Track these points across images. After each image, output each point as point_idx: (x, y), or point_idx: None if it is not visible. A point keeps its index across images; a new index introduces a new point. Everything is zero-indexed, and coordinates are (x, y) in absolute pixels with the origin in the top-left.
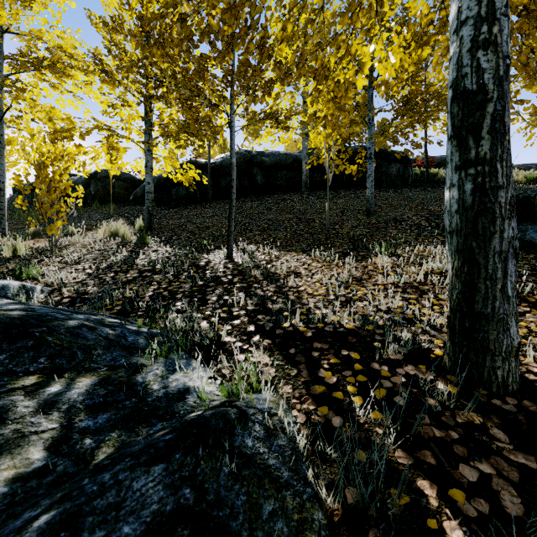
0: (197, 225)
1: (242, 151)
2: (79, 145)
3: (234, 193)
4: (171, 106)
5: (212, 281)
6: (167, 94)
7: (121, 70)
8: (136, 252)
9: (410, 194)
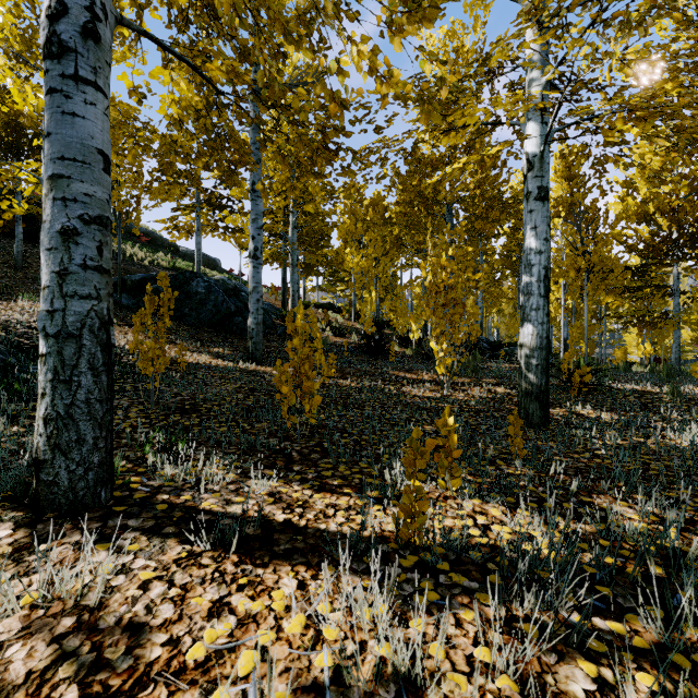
0: None
1: None
2: None
3: None
4: None
5: None
6: None
7: None
8: None
9: None
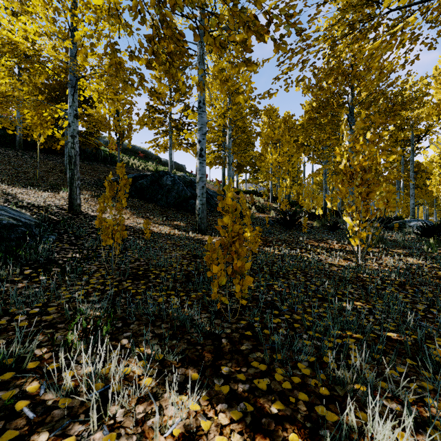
0: None
1: None
2: None
3: None
4: None
5: None
6: None
7: None
8: None
9: (96, 166)
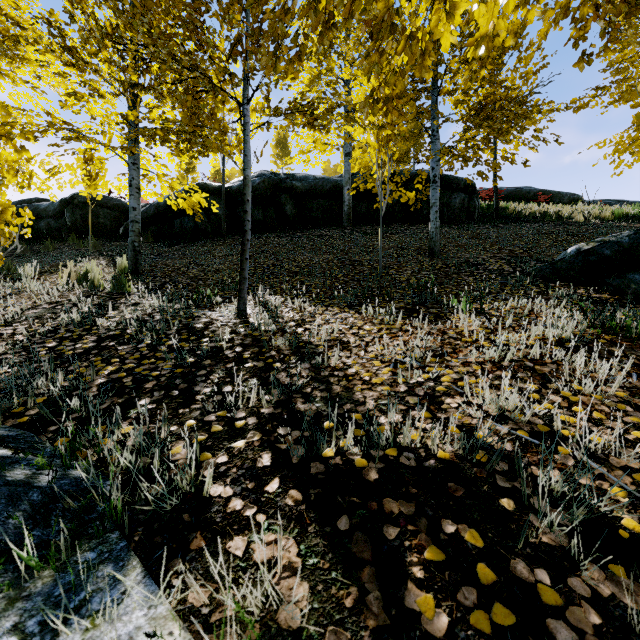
0: (203, 267)
1: (266, 173)
2: (21, 148)
3: (249, 221)
4: (166, 102)
5: (209, 357)
6: (157, 83)
7: (86, 41)
8: (106, 306)
9: (480, 231)
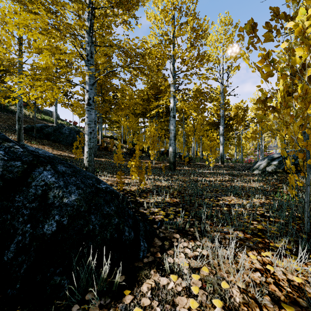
0: None
1: None
2: None
3: None
4: None
5: None
6: None
7: None
8: None
9: None
